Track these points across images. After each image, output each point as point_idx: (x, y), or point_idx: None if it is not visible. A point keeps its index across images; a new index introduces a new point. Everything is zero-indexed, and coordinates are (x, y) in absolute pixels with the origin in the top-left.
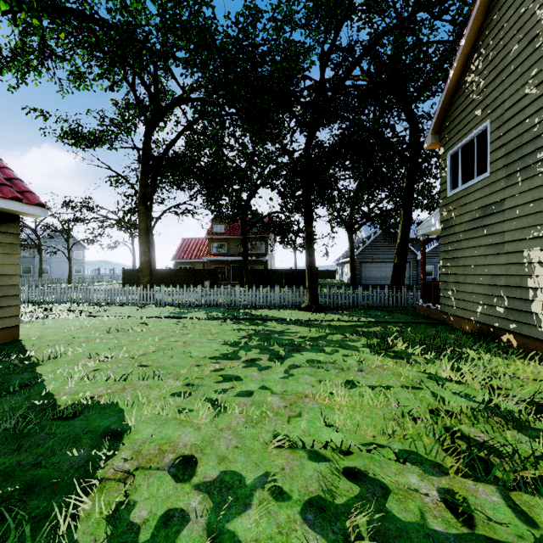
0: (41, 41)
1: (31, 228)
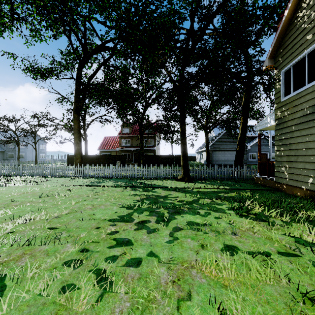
0: (11, 8)
1: (13, 130)
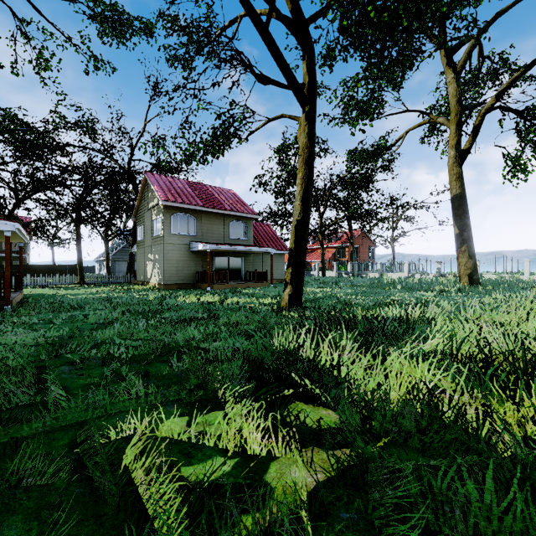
0: None
1: None
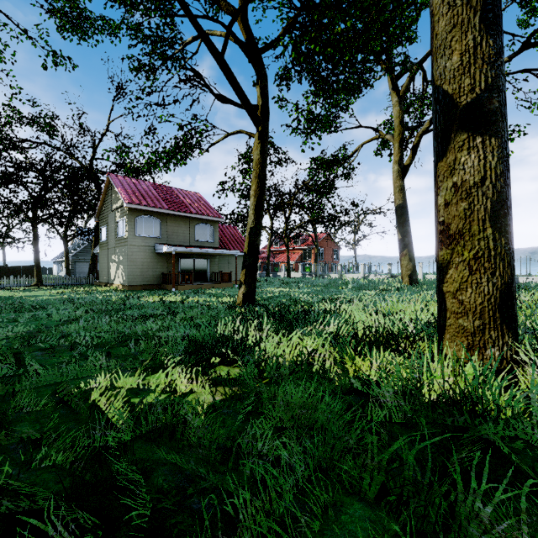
0: None
1: None
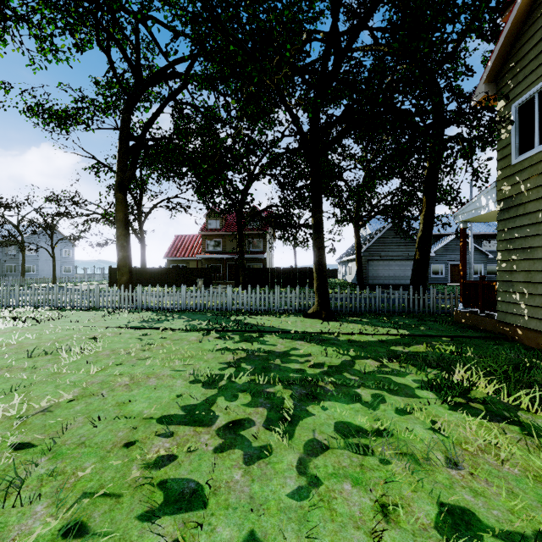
0: None
1: (13, 224)
